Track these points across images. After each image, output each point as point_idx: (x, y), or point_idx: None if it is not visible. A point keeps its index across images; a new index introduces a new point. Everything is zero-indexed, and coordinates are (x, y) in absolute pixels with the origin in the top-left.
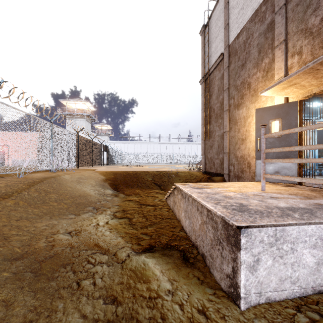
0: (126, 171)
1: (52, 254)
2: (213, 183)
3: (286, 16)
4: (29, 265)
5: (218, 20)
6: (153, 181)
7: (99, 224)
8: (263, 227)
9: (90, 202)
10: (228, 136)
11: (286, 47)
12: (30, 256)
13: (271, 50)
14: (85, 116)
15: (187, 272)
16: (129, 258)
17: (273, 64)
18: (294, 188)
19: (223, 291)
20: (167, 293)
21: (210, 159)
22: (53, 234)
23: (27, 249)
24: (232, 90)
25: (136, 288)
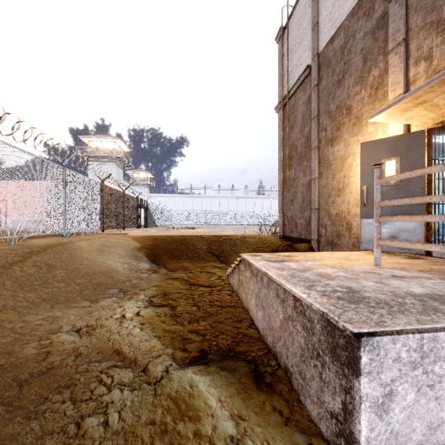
0: (170, 235)
1: (43, 369)
2: (298, 254)
3: (407, 4)
4: (1, 390)
5: (303, 19)
6: (209, 251)
7: (125, 316)
8: (400, 335)
9: (115, 281)
10: (317, 184)
11: (406, 51)
12: (5, 373)
13: (383, 57)
14: (115, 160)
15: (262, 402)
16: (167, 374)
17: (386, 77)
18: (423, 261)
19: (324, 441)
20: (228, 443)
21: (290, 218)
22: (51, 334)
23: (4, 360)
24: (323, 118)
25: (175, 432)
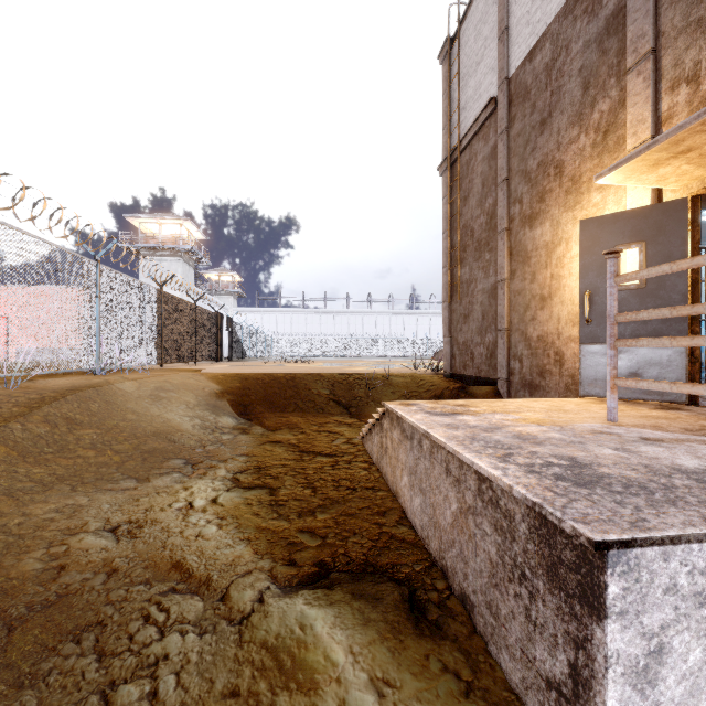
0: (270, 373)
1: (51, 596)
2: (479, 402)
3: None
4: None
5: (483, 24)
6: (331, 397)
7: (193, 504)
8: (677, 545)
9: (179, 446)
10: (507, 290)
11: (656, 69)
12: None
13: (616, 80)
14: (182, 253)
15: (425, 655)
16: (262, 606)
17: (622, 112)
18: (687, 414)
19: None
20: None
21: (463, 345)
22: (68, 535)
23: None
24: (517, 183)
25: None
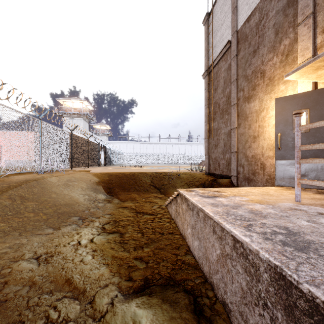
0: (122, 172)
1: None
2: (226, 189)
3: None
4: None
5: (224, 5)
6: (152, 184)
7: (80, 243)
8: None
9: (76, 209)
10: (236, 133)
11: (314, 22)
12: None
13: (292, 29)
14: (82, 116)
15: None
16: (112, 308)
17: (296, 45)
18: None
19: None
20: None
21: (214, 159)
22: (13, 262)
23: None
24: (241, 81)
25: None
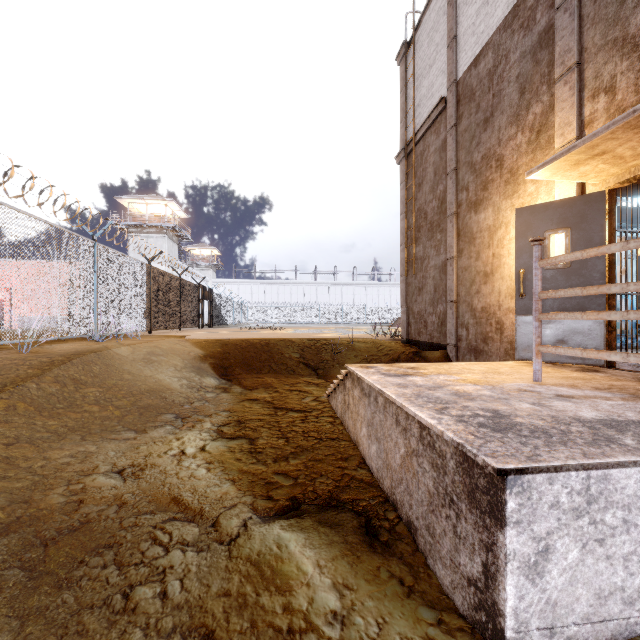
0: (247, 339)
1: (75, 523)
2: (428, 365)
3: (581, 13)
4: (19, 550)
5: (435, 32)
6: (301, 360)
7: (185, 451)
8: (559, 472)
9: (169, 403)
10: (455, 266)
11: (580, 79)
12: (24, 529)
13: (547, 87)
14: (167, 230)
15: (377, 567)
16: (246, 531)
17: (552, 115)
18: (602, 375)
19: (459, 617)
20: (330, 620)
21: (417, 314)
22: (83, 476)
23: (21, 510)
24: (464, 173)
25: (258, 606)
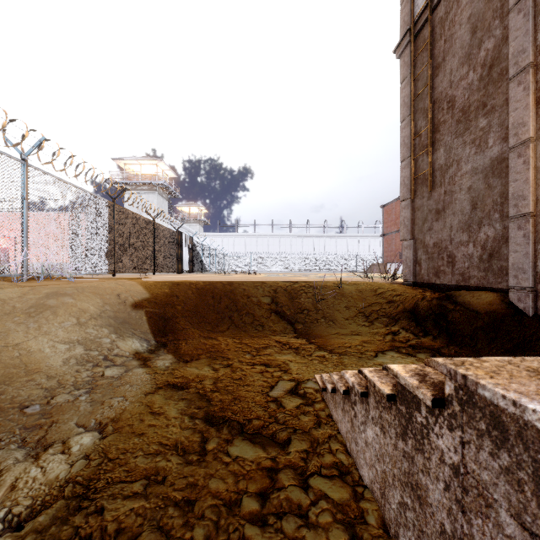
0: (206, 281)
1: None
2: None
3: None
4: None
5: None
6: (273, 309)
7: None
8: None
9: None
10: (532, 155)
11: None
12: None
13: None
14: (157, 187)
15: None
16: None
17: None
18: None
19: None
20: None
21: (434, 247)
22: None
23: None
24: None
25: None
